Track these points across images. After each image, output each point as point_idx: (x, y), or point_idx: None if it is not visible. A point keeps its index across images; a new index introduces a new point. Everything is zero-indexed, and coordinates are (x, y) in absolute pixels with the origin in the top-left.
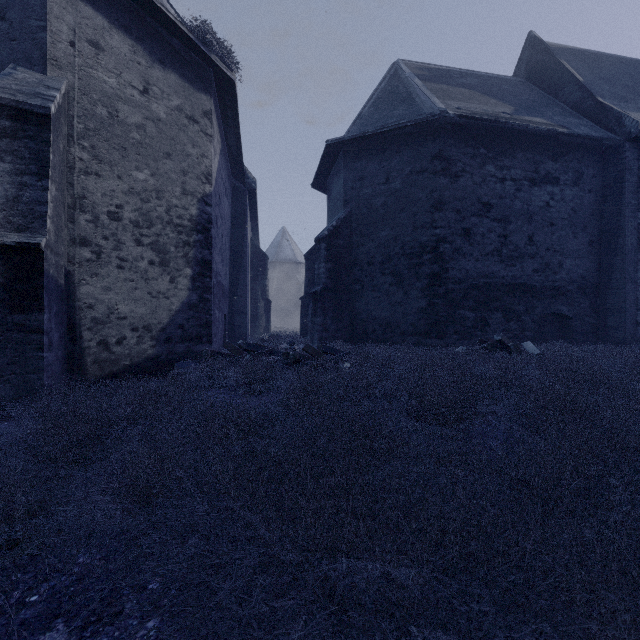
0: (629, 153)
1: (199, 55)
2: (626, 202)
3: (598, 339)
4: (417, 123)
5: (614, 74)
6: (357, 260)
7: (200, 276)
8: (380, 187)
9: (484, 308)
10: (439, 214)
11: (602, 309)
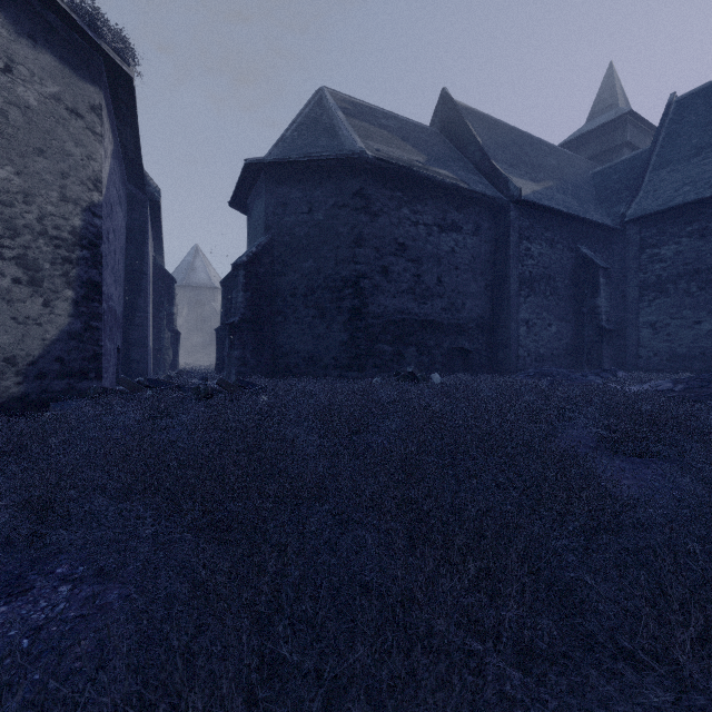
0: (513, 213)
1: (85, 39)
2: (511, 254)
3: (492, 371)
4: (339, 158)
5: (507, 142)
6: (279, 290)
7: (86, 300)
8: (303, 216)
9: (400, 342)
10: (360, 250)
11: (495, 345)
